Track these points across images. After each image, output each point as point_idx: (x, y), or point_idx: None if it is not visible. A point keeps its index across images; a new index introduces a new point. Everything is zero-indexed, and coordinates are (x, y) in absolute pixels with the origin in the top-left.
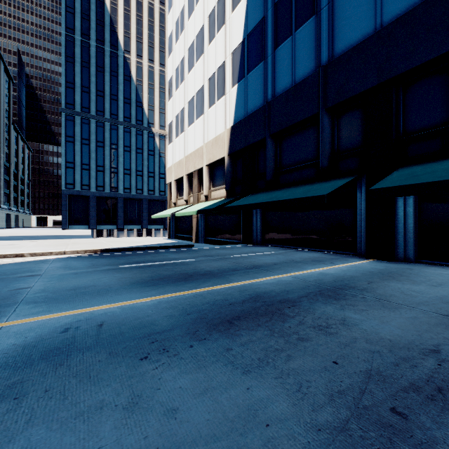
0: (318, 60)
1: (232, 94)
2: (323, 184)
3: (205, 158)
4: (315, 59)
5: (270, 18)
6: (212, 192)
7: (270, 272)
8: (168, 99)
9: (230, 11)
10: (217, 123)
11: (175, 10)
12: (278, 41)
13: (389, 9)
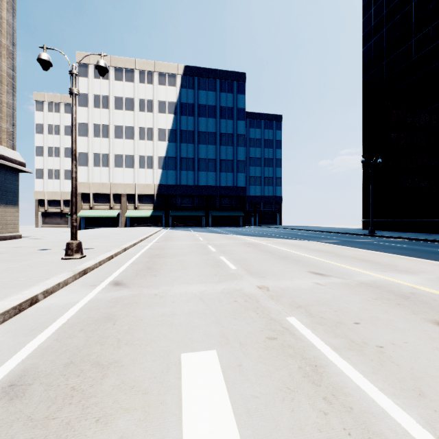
0: (195, 182)
1: (158, 172)
2: (199, 212)
3: (137, 190)
4: (194, 182)
5: (179, 160)
6: (141, 206)
7: (207, 228)
8: (79, 135)
9: (157, 140)
10: (147, 178)
11: (92, 85)
12: (182, 169)
13: (209, 182)
